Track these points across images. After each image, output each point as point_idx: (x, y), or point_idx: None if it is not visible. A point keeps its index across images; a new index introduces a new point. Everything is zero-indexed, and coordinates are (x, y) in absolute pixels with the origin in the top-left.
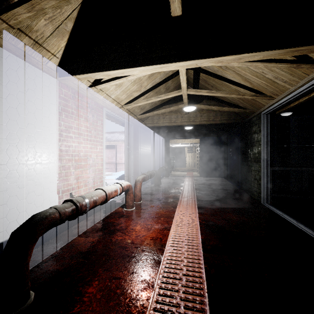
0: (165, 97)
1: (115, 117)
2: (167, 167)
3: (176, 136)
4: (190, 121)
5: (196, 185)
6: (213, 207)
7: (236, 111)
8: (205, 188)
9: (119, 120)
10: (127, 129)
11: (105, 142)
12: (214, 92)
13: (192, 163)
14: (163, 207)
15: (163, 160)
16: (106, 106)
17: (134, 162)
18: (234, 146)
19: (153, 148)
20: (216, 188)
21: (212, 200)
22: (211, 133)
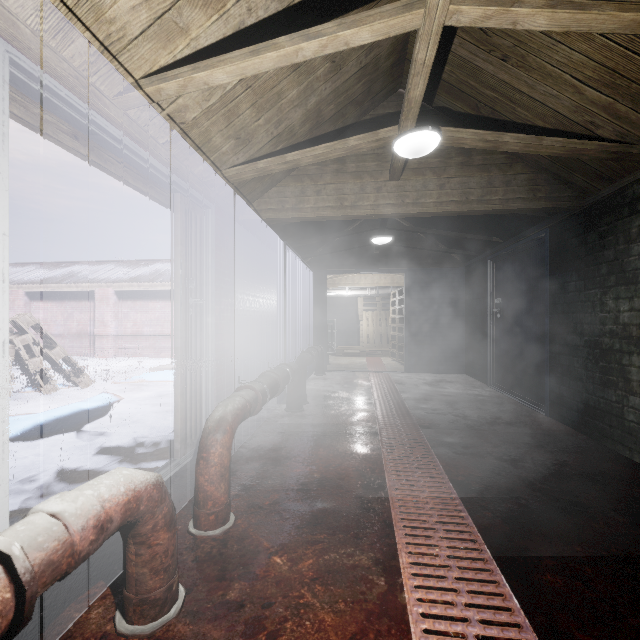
0: (341, 38)
1: (112, 141)
2: (320, 348)
3: (343, 265)
4: (406, 204)
5: (411, 405)
6: (567, 559)
7: (589, 151)
8: (448, 418)
9: (144, 169)
10: (185, 216)
11: (161, 283)
12: (586, 5)
13: (374, 334)
14: (334, 571)
15: (308, 328)
16: (17, 32)
17: (218, 339)
18: (512, 290)
19: (282, 295)
20: (480, 417)
21: (518, 490)
22: (434, 258)
